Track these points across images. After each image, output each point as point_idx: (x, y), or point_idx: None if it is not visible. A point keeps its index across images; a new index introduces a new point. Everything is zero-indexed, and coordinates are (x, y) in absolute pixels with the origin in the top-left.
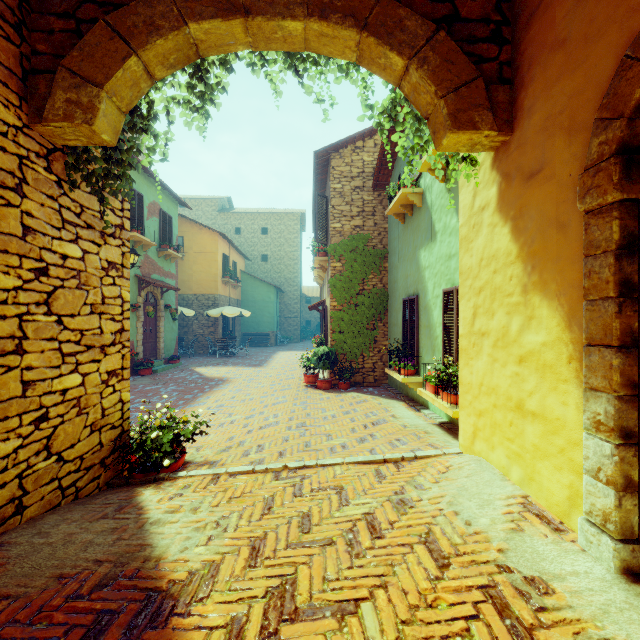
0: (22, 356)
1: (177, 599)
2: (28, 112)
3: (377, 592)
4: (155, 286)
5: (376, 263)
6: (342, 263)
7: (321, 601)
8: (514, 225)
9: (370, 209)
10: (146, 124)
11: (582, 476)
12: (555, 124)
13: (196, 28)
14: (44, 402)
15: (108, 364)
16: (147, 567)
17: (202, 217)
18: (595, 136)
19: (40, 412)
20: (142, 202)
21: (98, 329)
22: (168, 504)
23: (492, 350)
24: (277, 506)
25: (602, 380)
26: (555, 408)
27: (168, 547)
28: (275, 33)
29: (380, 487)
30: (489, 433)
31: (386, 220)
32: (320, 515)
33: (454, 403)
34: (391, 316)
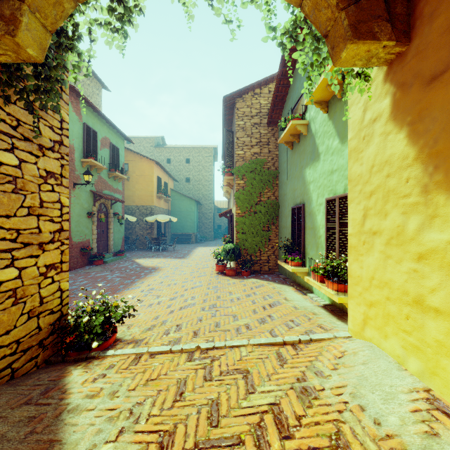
0: None
1: None
2: None
3: None
4: (106, 199)
5: (270, 181)
6: (244, 181)
7: None
8: (411, 129)
9: (265, 140)
10: (71, 43)
11: None
12: None
13: None
14: None
15: (47, 259)
16: None
17: (143, 151)
18: None
19: None
20: (96, 137)
21: (36, 229)
22: (90, 387)
23: (385, 247)
24: (188, 391)
25: None
26: None
27: (77, 444)
28: None
29: (283, 372)
30: (381, 323)
31: (277, 148)
32: (228, 404)
33: (338, 290)
34: (281, 221)
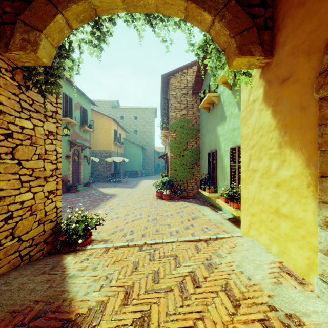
0: None
1: (80, 326)
2: (0, 46)
3: (198, 323)
4: (78, 146)
5: (194, 134)
6: (176, 134)
7: None
8: (273, 109)
9: (190, 105)
10: (68, 54)
11: (316, 253)
12: (299, 50)
13: None
14: (10, 208)
15: (48, 187)
16: (64, 305)
17: (103, 111)
18: (326, 54)
19: (8, 214)
20: (71, 102)
21: (42, 168)
22: (80, 265)
23: (260, 179)
24: (140, 266)
25: None
26: (299, 213)
27: (77, 292)
28: (139, 2)
29: (198, 256)
30: (258, 225)
31: (199, 111)
32: (164, 272)
33: (237, 208)
34: (202, 161)
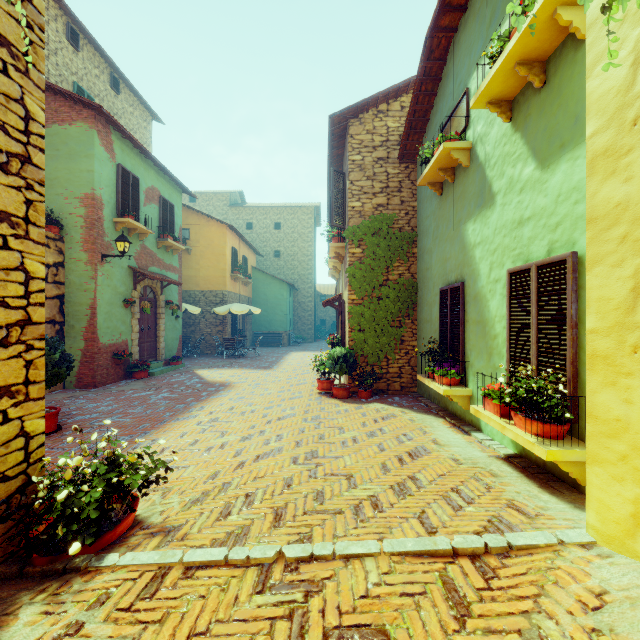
0: None
1: None
2: None
3: None
4: (152, 279)
5: (403, 248)
6: (362, 249)
7: None
8: None
9: (396, 184)
10: None
11: None
12: None
13: None
14: None
15: None
16: None
17: (213, 212)
18: None
19: None
20: (138, 186)
21: None
22: None
23: None
24: None
25: None
26: None
27: None
28: None
29: None
30: None
31: (415, 197)
32: None
33: (541, 435)
34: (422, 311)
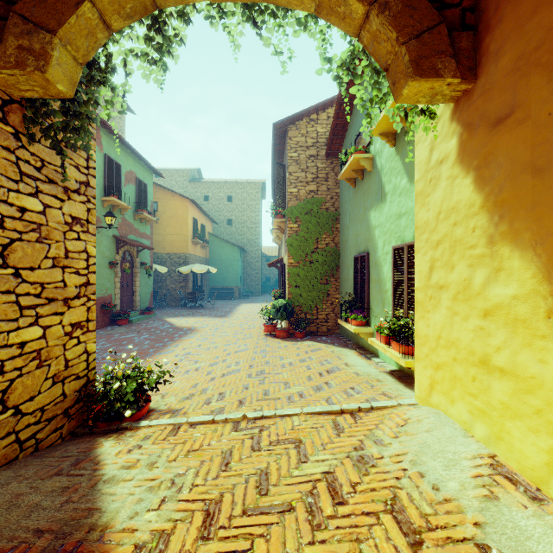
0: None
1: None
2: None
3: None
4: (131, 245)
5: (329, 224)
6: (298, 224)
7: None
8: (478, 175)
9: (323, 175)
10: (104, 76)
11: None
12: (529, 62)
13: None
14: None
15: (72, 316)
16: (91, 539)
17: (175, 186)
18: None
19: None
20: (119, 170)
21: (61, 282)
22: (125, 458)
23: (451, 303)
24: (235, 461)
25: None
26: (529, 365)
27: (117, 512)
28: None
29: (339, 441)
30: (448, 387)
31: (338, 185)
32: (278, 473)
33: (405, 353)
34: (342, 272)
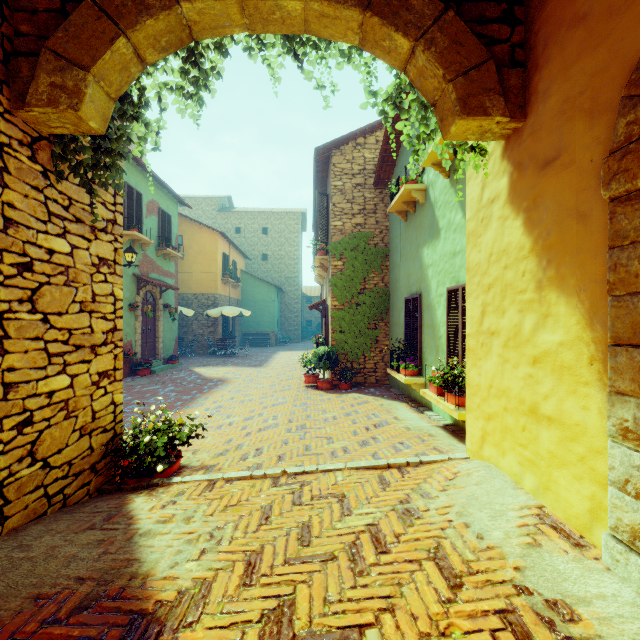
0: (3, 356)
1: (164, 624)
2: (10, 97)
3: (383, 617)
4: (154, 285)
5: (378, 262)
6: (343, 262)
7: (322, 627)
8: (527, 217)
9: (371, 207)
10: (137, 111)
11: (606, 487)
12: (574, 106)
13: (189, 7)
14: (28, 405)
15: (99, 365)
16: (133, 586)
17: (202, 216)
18: (622, 116)
19: (23, 416)
20: (140, 200)
21: (88, 328)
22: (160, 513)
23: (502, 350)
24: (275, 516)
25: (630, 383)
26: (574, 413)
27: (157, 562)
28: (273, 14)
29: (384, 495)
30: (499, 438)
31: (388, 218)
32: (321, 526)
33: (459, 405)
34: (393, 315)
